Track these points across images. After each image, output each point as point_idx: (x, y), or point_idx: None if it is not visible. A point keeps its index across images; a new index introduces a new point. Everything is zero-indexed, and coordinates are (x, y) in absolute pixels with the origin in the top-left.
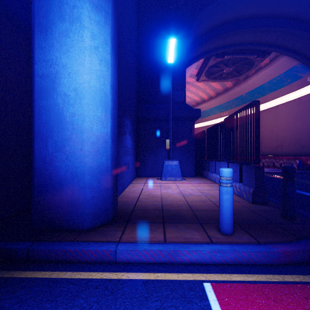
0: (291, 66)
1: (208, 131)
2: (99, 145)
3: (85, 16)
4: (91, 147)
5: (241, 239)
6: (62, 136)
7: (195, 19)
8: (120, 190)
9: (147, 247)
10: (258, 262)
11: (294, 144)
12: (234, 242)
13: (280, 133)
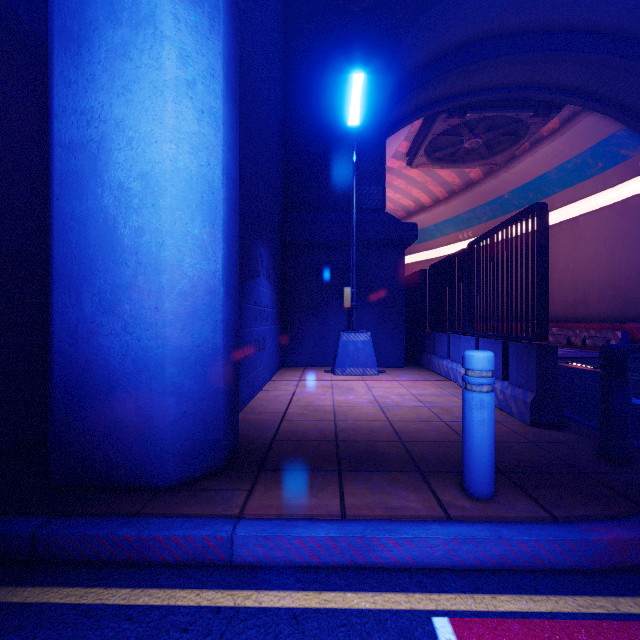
0: (605, 134)
1: (432, 271)
2: (196, 298)
3: (165, 12)
4: (180, 304)
5: (514, 511)
6: (115, 279)
7: (406, 33)
8: (246, 396)
9: (304, 531)
10: (555, 566)
11: (611, 298)
12: (499, 518)
13: (581, 275)
